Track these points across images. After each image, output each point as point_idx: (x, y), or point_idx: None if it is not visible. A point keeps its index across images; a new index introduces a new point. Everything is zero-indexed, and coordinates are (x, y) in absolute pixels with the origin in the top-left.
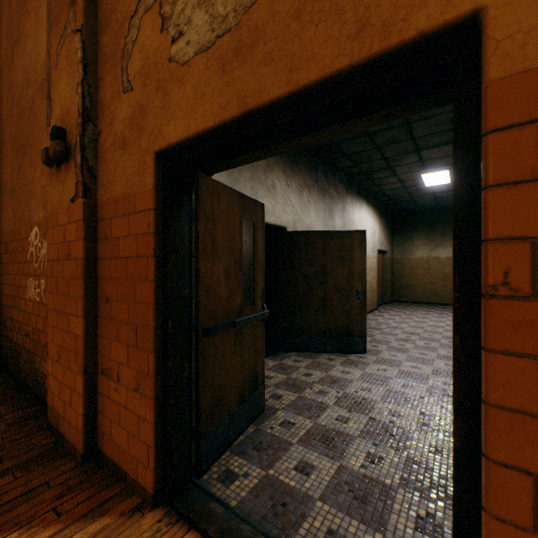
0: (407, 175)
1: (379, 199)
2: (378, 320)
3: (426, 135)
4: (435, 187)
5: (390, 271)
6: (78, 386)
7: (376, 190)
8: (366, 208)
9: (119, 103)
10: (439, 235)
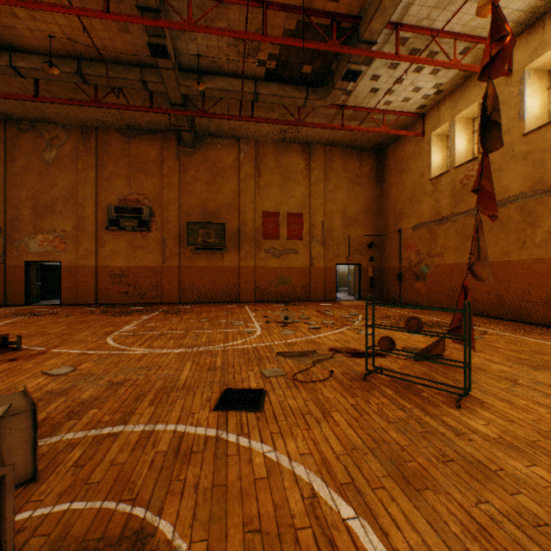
0: None
1: None
2: None
3: None
4: None
5: None
6: (3, 295)
7: None
8: None
9: (15, 251)
10: None
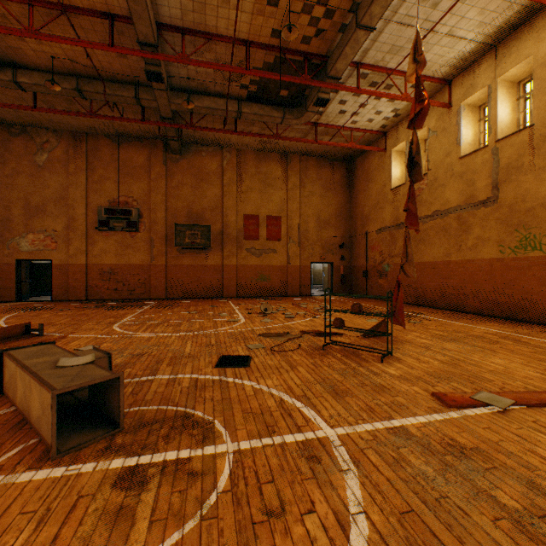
0: None
1: None
2: None
3: None
4: None
5: None
6: None
7: None
8: None
9: (6, 250)
10: None
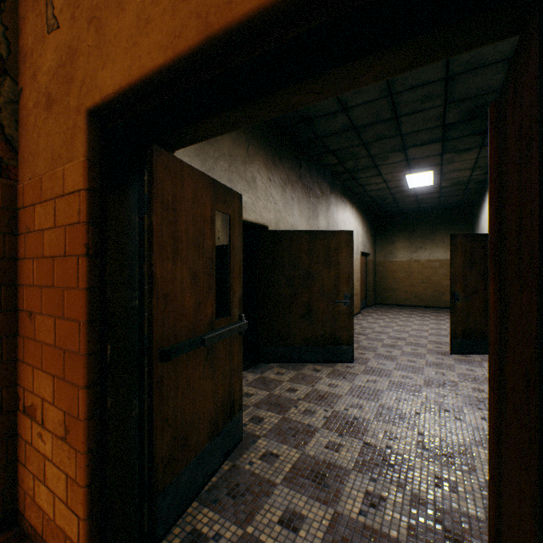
0: (391, 175)
1: (362, 200)
2: (363, 325)
3: (414, 132)
4: (417, 189)
5: (372, 273)
6: None
7: (360, 190)
8: (349, 209)
9: (44, 48)
10: (420, 238)
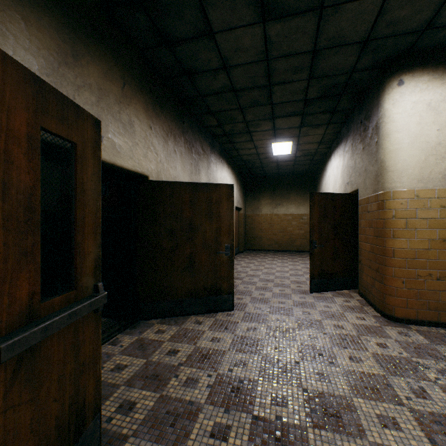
0: (261, 142)
1: (237, 163)
2: (238, 269)
3: (282, 103)
4: (279, 157)
5: (244, 225)
6: None
7: (235, 154)
8: (226, 169)
9: None
10: (279, 197)
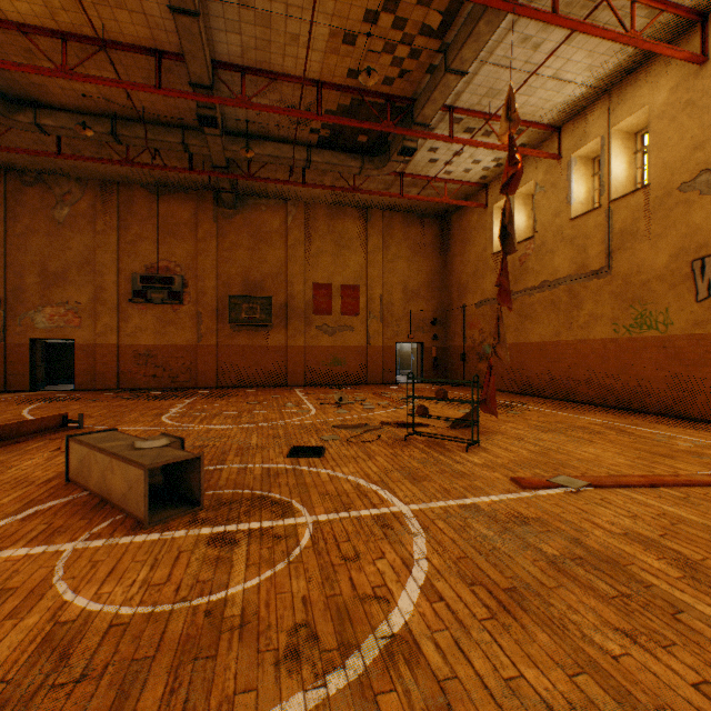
0: None
1: None
2: None
3: None
4: None
5: None
6: (3, 378)
7: None
8: None
9: (18, 327)
10: None
